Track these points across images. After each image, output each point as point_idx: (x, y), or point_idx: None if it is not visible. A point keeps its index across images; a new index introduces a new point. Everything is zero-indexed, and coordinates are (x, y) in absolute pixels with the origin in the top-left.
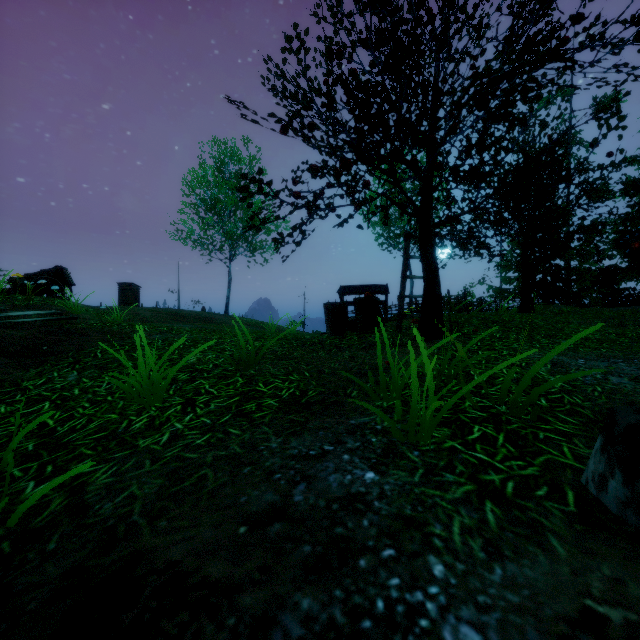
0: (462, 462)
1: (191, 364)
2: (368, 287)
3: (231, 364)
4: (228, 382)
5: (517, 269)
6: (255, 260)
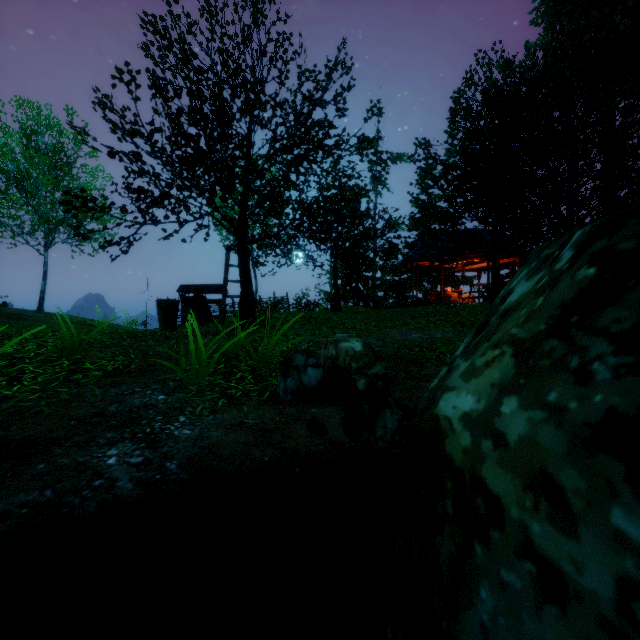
0: (220, 387)
1: (8, 354)
2: (208, 287)
3: (56, 352)
4: (54, 364)
5: (340, 277)
6: (82, 250)
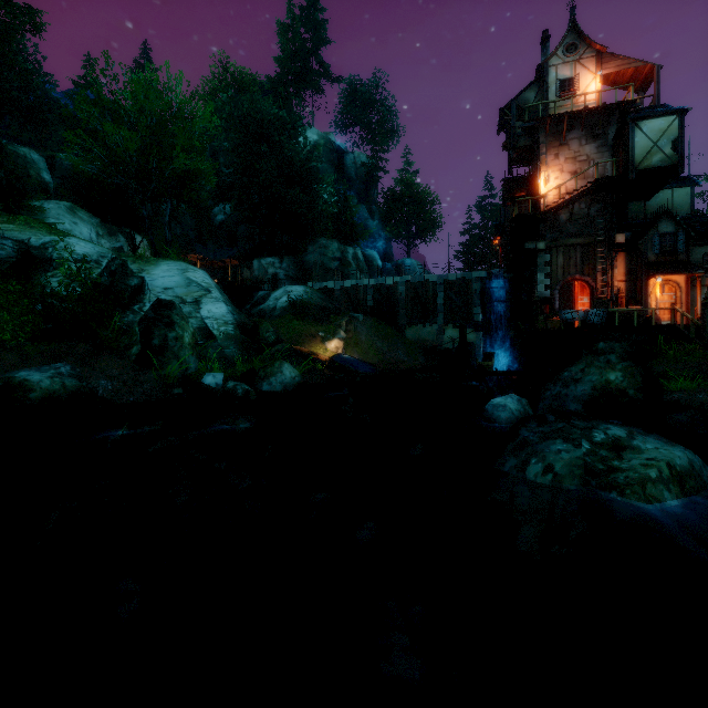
0: None
1: None
2: None
3: None
4: None
5: None
6: None
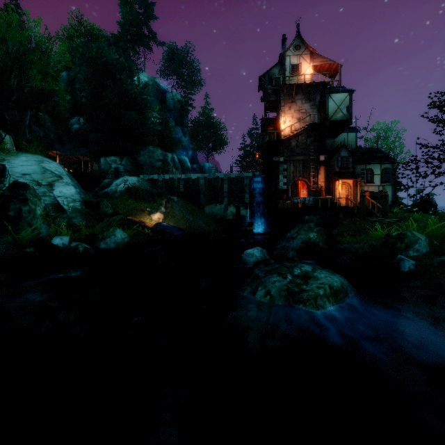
0: None
1: None
2: None
3: None
4: None
5: None
6: None
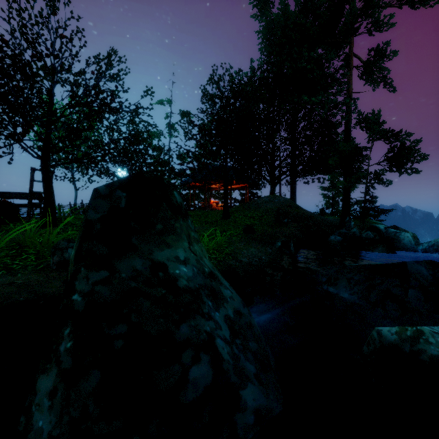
0: (4, 264)
1: None
2: (24, 194)
3: None
4: None
5: None
6: None
